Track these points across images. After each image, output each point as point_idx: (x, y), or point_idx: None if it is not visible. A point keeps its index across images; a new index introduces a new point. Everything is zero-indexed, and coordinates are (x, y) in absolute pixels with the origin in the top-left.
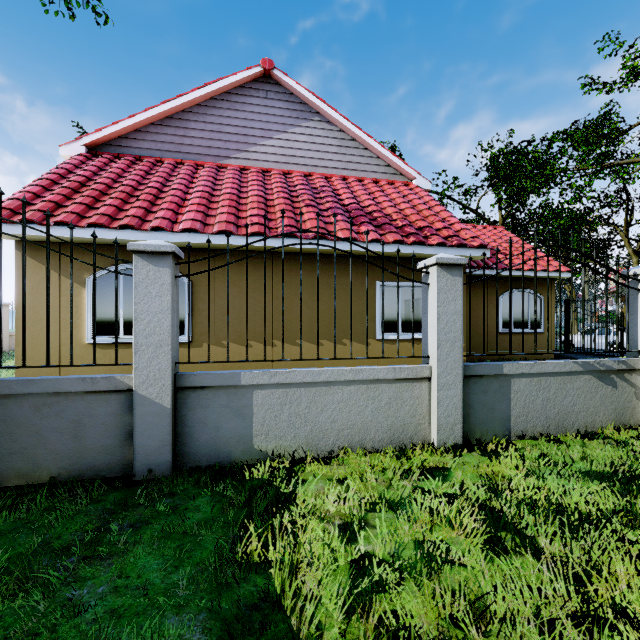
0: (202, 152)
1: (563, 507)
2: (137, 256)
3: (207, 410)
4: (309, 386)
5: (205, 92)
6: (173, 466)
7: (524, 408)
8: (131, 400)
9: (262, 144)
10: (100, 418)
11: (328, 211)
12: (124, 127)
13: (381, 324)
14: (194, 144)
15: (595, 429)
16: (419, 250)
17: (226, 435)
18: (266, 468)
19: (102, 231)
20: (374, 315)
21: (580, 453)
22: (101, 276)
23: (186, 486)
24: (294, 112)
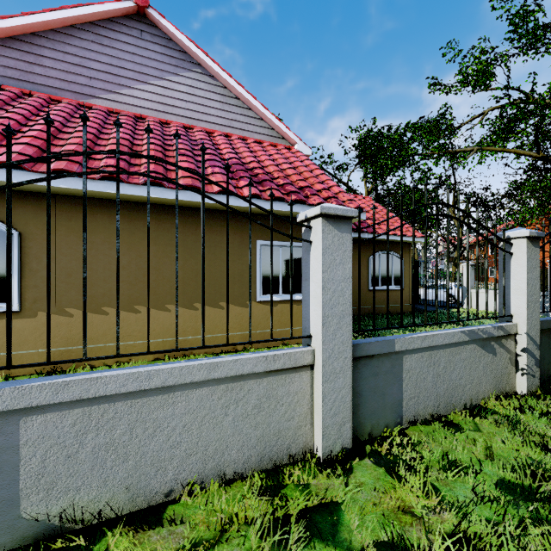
0: (59, 86)
1: None
2: None
3: None
4: (131, 397)
5: (62, 16)
6: None
7: (416, 388)
8: None
9: (136, 88)
10: None
11: (205, 163)
12: None
13: (262, 285)
14: (48, 75)
15: (479, 401)
16: (300, 209)
17: None
18: None
19: None
20: (254, 276)
21: (482, 446)
22: None
23: None
24: (173, 59)
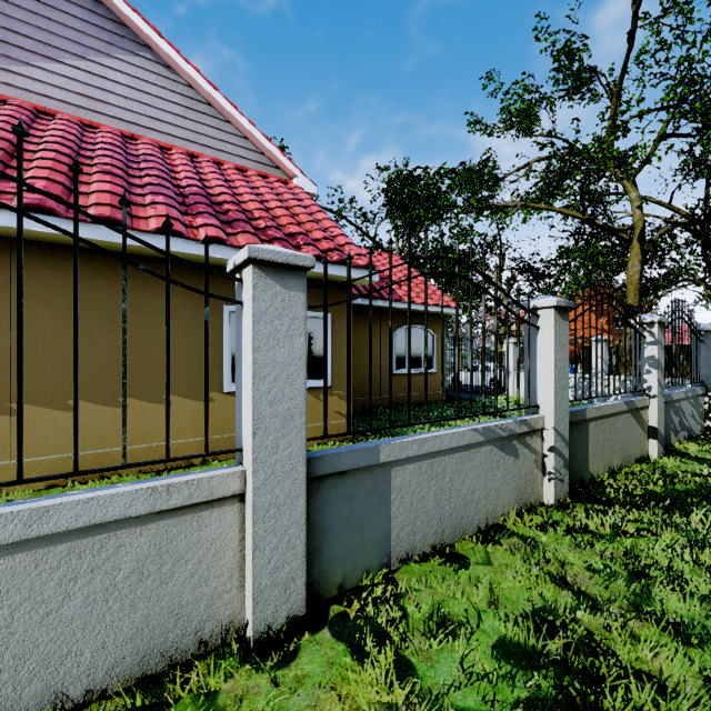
0: None
1: None
2: None
3: None
4: None
5: None
6: None
7: (411, 512)
8: None
9: (38, 66)
10: None
11: (145, 188)
12: None
13: (232, 369)
14: None
15: (497, 519)
16: None
17: None
18: None
19: None
20: (220, 356)
21: (487, 588)
22: None
23: None
24: (104, 32)
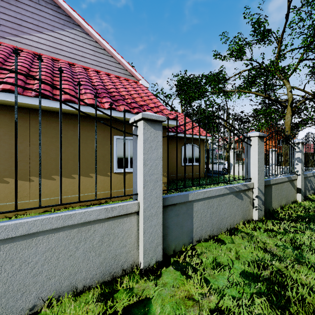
0: None
1: None
2: None
3: None
4: (0, 243)
5: None
6: None
7: (200, 221)
8: None
9: (34, 35)
10: None
11: (81, 86)
12: None
13: (117, 163)
14: None
15: (234, 225)
16: None
17: None
18: None
19: None
20: (112, 157)
21: (234, 252)
22: None
23: None
24: (61, 20)
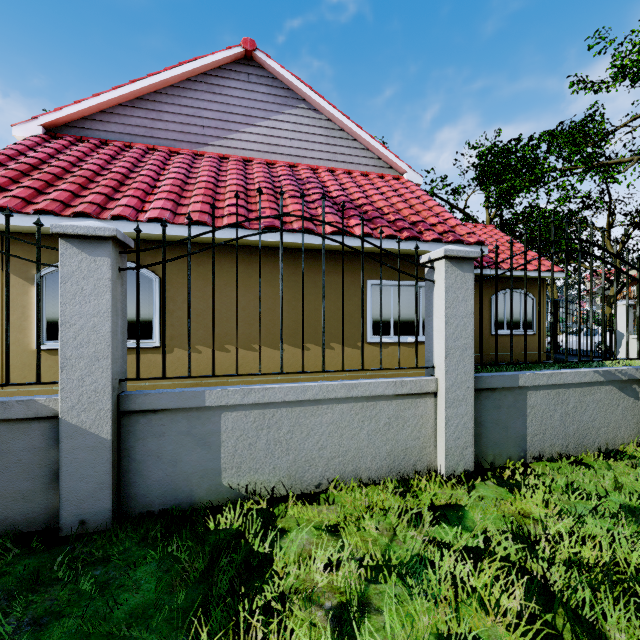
0: (177, 138)
1: (633, 580)
2: (64, 241)
3: (161, 439)
4: (292, 406)
5: (180, 72)
6: (115, 513)
7: (541, 425)
8: (58, 429)
9: (243, 131)
10: (15, 454)
11: (315, 203)
12: (88, 107)
13: (372, 326)
14: (168, 129)
15: (616, 446)
16: (413, 246)
17: (186, 470)
18: (235, 517)
19: (52, 219)
20: (365, 316)
21: (611, 480)
22: (53, 271)
23: (128, 544)
24: (278, 98)
